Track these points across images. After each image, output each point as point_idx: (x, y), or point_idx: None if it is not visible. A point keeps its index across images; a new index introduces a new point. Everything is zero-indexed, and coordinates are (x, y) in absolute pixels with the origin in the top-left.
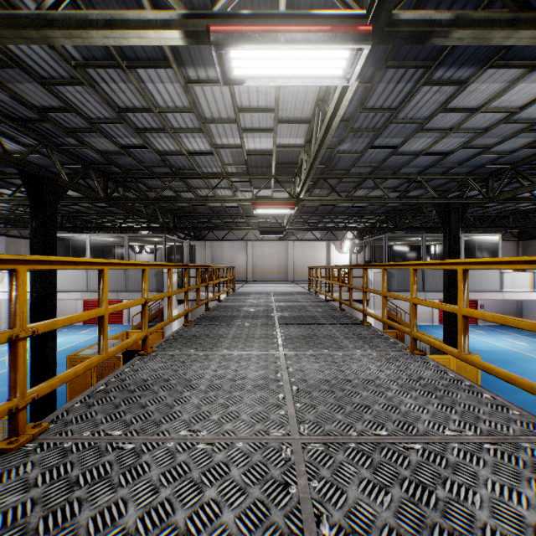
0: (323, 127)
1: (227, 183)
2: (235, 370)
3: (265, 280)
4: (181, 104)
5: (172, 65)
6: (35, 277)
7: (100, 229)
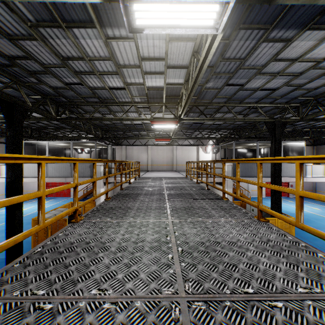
0: (197, 69)
1: (135, 109)
2: (137, 234)
3: (158, 170)
4: (103, 54)
5: (96, 26)
6: (9, 168)
7: (56, 138)
